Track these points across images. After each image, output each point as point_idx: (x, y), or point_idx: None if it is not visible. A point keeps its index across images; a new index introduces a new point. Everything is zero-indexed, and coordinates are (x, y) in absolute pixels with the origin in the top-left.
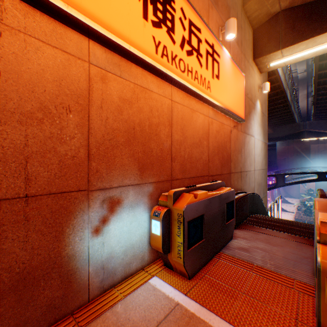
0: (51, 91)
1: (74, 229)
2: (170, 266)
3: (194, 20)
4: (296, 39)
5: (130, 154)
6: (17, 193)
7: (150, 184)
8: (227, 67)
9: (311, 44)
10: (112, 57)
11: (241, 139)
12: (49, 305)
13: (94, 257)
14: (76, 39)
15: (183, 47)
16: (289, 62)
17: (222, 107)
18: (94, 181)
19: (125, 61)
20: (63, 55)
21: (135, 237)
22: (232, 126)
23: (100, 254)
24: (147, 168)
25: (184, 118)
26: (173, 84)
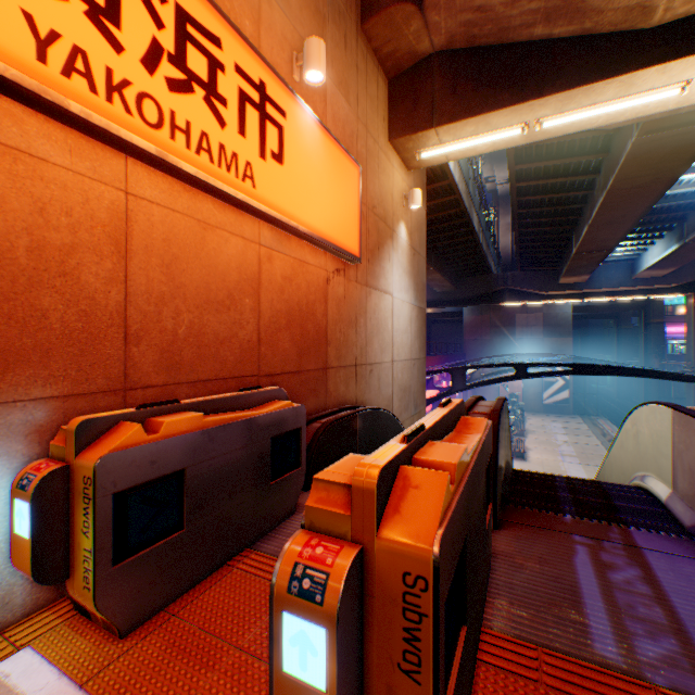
0: None
1: None
2: (88, 610)
3: (200, 13)
4: (459, 112)
5: None
6: None
7: (40, 403)
8: (310, 142)
9: (483, 126)
10: None
11: (358, 297)
12: None
13: None
14: None
15: (156, 68)
16: (455, 155)
17: (294, 225)
18: None
19: None
20: None
21: None
22: (333, 271)
23: None
24: (26, 361)
25: (177, 240)
26: (128, 152)
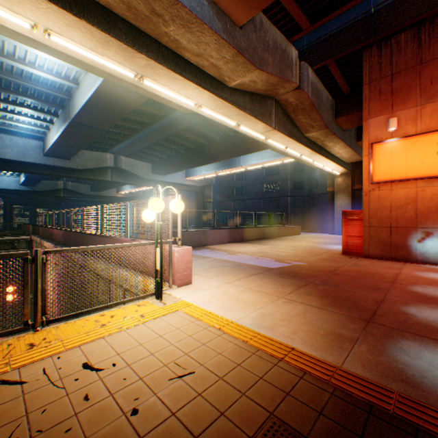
0: (402, 200)
1: (409, 238)
2: None
3: None
4: None
5: (437, 215)
6: (393, 226)
7: None
8: None
9: None
10: (426, 181)
11: None
12: (401, 255)
13: (417, 249)
14: (410, 183)
15: None
16: None
17: None
18: (417, 225)
19: (434, 179)
20: (405, 189)
21: None
22: None
23: (420, 249)
24: None
25: None
26: None
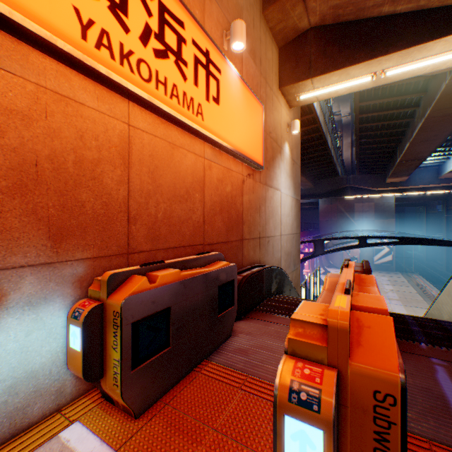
0: None
1: None
2: (111, 398)
3: (172, 6)
4: (328, 67)
5: (27, 209)
6: None
7: (80, 262)
8: (234, 90)
9: (344, 76)
10: None
11: (260, 193)
12: None
13: None
14: None
15: (147, 42)
16: (323, 96)
17: (225, 145)
18: None
19: (12, 39)
20: None
21: (39, 357)
22: (246, 175)
23: None
24: (73, 234)
25: (157, 155)
26: (130, 98)
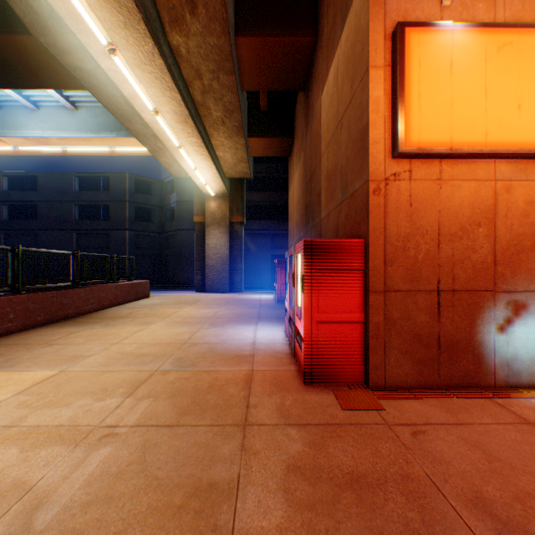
0: (466, 214)
1: (481, 322)
2: None
3: None
4: None
5: None
6: (446, 287)
7: None
8: None
9: None
10: (515, 165)
11: None
12: (464, 372)
13: (498, 352)
14: (483, 166)
15: None
16: None
17: None
18: (497, 283)
19: (530, 161)
20: (473, 184)
21: None
22: None
23: (504, 351)
24: None
25: None
26: None
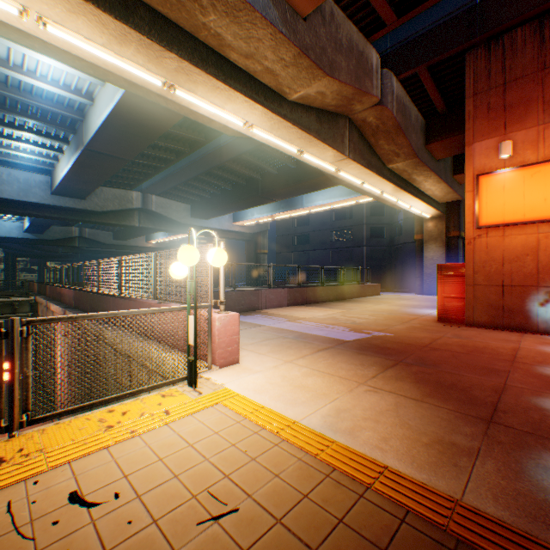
0: (518, 250)
1: (528, 300)
2: None
3: None
4: None
5: None
6: (507, 284)
7: None
8: None
9: None
10: None
11: None
12: (518, 323)
13: (539, 315)
14: (529, 227)
15: None
16: None
17: None
18: (539, 283)
19: None
20: (523, 236)
21: None
22: None
23: (543, 315)
24: None
25: None
26: None
